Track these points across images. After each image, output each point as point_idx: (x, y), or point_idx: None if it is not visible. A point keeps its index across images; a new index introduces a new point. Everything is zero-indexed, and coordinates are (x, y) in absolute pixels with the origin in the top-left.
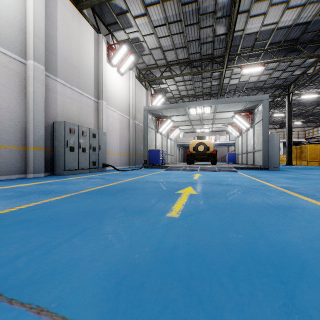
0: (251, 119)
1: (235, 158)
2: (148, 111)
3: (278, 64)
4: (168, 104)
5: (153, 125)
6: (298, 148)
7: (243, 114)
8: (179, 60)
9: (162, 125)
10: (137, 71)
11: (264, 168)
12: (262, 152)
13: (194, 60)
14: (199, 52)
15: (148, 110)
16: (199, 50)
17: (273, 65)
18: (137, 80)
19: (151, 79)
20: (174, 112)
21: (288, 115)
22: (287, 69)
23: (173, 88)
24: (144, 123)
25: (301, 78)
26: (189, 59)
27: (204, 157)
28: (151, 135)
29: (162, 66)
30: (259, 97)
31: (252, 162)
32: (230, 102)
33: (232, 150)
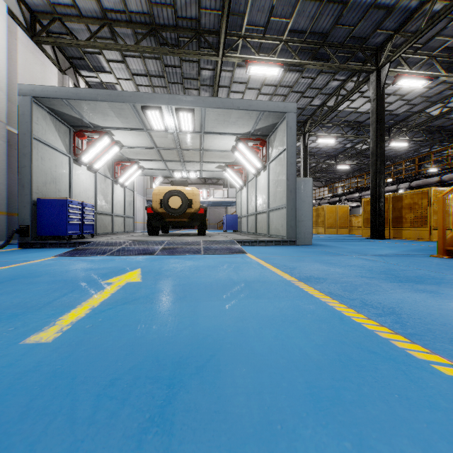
0: (263, 155)
1: (237, 223)
2: (33, 98)
3: (296, 80)
4: (91, 89)
5: (59, 142)
6: (315, 210)
7: (251, 145)
8: (132, 16)
9: (88, 147)
10: (26, 13)
11: (289, 242)
12: (286, 211)
13: (164, 25)
14: (172, 5)
15: (32, 94)
16: (172, 1)
17: (290, 79)
18: (23, 32)
19: (65, 42)
20: (112, 116)
21: (304, 164)
22: (306, 93)
23: (130, 88)
24: (20, 128)
25: (320, 111)
26: (152, 19)
27: (183, 221)
28: (50, 165)
29: (93, 20)
30: (281, 105)
31: (266, 229)
32: (231, 106)
33: (232, 213)
